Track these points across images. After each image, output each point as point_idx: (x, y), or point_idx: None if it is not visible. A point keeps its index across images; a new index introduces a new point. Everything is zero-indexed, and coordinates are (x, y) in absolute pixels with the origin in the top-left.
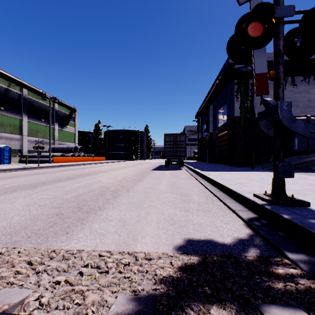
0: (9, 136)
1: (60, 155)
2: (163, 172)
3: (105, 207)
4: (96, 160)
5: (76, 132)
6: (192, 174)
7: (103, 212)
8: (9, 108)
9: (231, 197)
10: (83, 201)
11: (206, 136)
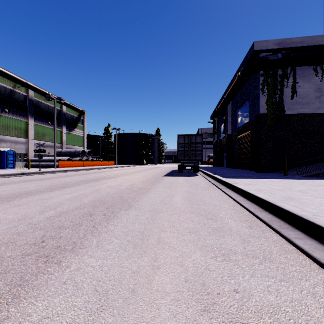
0: (14, 139)
1: (67, 159)
2: (176, 179)
3: (83, 245)
4: (105, 165)
5: (84, 136)
6: (213, 182)
7: (75, 258)
8: (14, 110)
9: (291, 225)
10: (58, 227)
11: (224, 138)
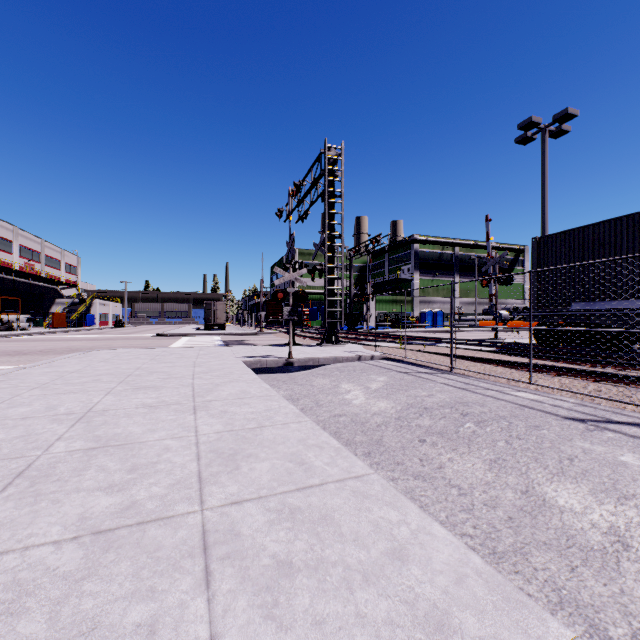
0: (442, 300)
1: (493, 318)
2: None
3: None
4: None
5: (524, 283)
6: None
7: None
8: (442, 272)
9: None
10: None
11: None
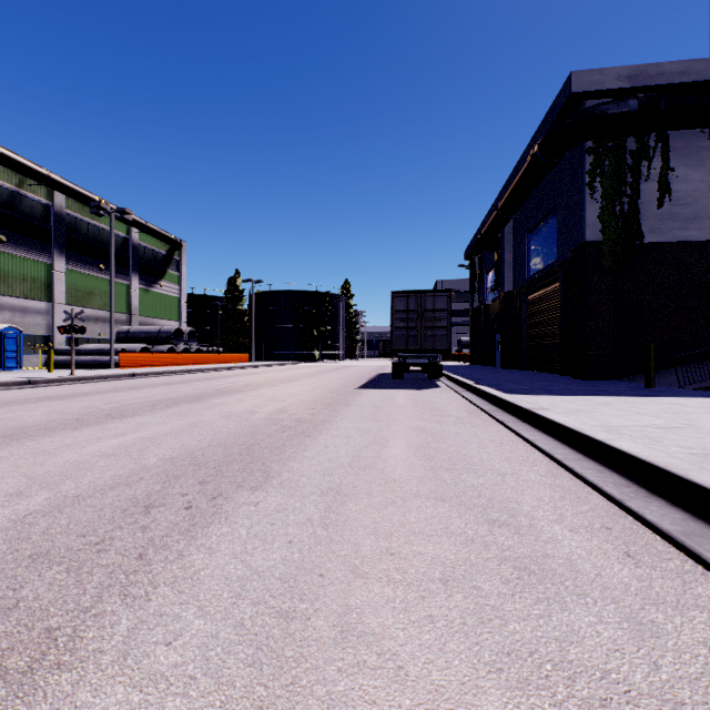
0: (21, 303)
1: (142, 349)
2: (389, 395)
3: (76, 648)
4: (227, 362)
5: (181, 296)
6: (479, 405)
7: None
8: (20, 238)
9: None
10: (28, 557)
11: (495, 301)
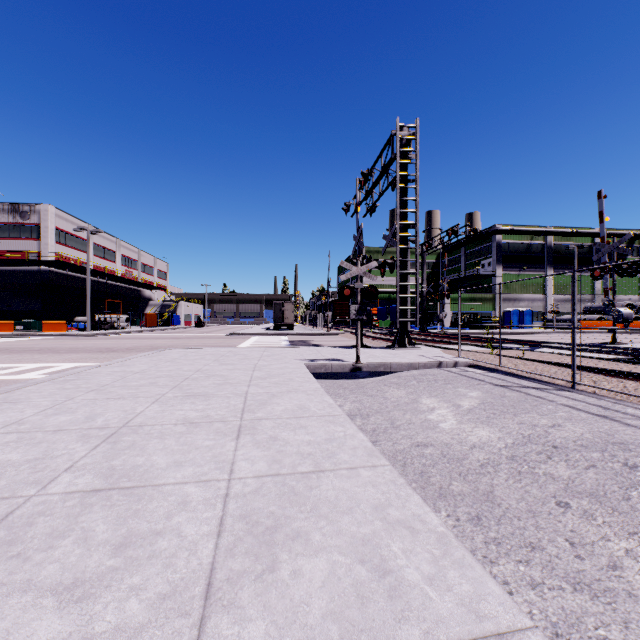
0: (531, 297)
1: (598, 318)
2: None
3: None
4: None
5: None
6: None
7: None
8: (530, 265)
9: None
10: None
11: None
